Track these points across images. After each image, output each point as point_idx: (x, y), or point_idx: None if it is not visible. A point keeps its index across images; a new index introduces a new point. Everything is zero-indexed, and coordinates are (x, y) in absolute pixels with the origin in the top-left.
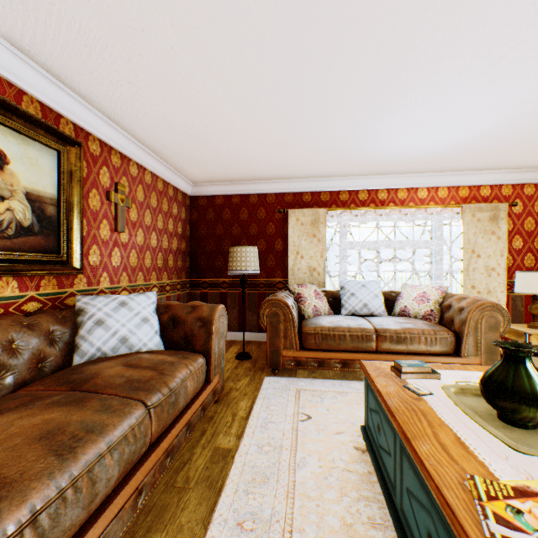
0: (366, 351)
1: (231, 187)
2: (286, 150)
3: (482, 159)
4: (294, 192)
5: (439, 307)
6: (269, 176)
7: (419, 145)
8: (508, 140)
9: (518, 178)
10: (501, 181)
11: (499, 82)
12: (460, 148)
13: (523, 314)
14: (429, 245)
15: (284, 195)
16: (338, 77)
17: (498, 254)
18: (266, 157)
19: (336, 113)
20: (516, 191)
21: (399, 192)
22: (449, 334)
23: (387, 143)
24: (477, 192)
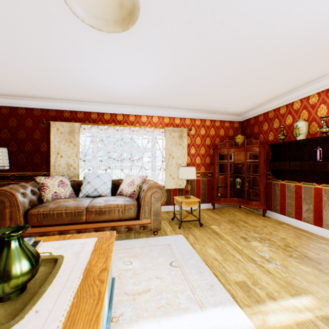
0: (80, 223)
1: (0, 99)
2: (23, 74)
3: (169, 101)
4: (57, 109)
5: (139, 188)
6: (30, 94)
7: (124, 86)
8: (173, 91)
9: (193, 115)
10: (185, 116)
11: (136, 48)
12: (151, 92)
13: (195, 189)
14: (149, 150)
15: (49, 111)
16: (2, 11)
17: (183, 156)
18: (9, 77)
19: (36, 47)
20: (192, 122)
21: (131, 117)
22: (134, 206)
23: (100, 80)
24: (173, 121)
